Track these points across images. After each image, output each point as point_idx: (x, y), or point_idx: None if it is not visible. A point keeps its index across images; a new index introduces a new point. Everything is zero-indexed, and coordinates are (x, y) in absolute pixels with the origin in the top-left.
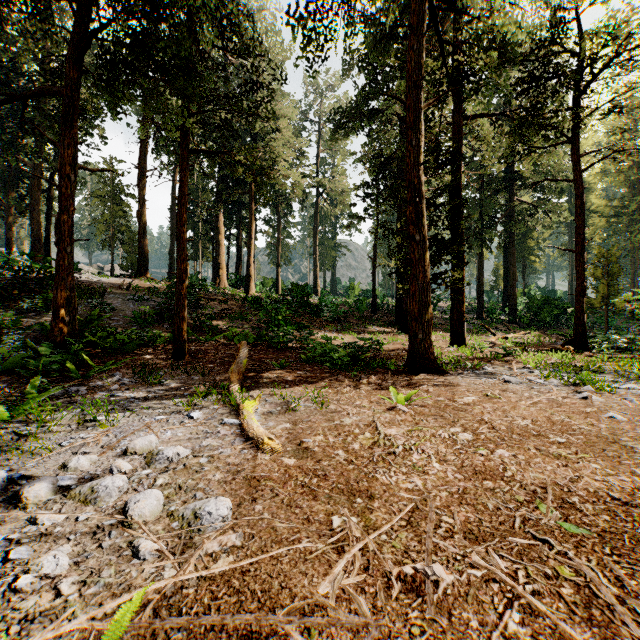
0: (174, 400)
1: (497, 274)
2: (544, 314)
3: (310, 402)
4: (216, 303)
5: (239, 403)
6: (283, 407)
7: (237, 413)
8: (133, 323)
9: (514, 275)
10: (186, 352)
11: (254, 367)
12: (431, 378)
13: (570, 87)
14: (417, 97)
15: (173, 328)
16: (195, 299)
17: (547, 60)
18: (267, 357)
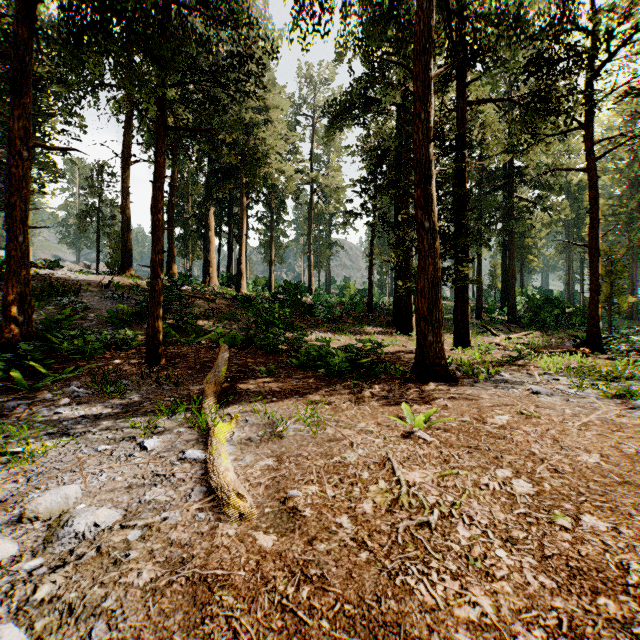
0: (131, 420)
1: (494, 273)
2: (544, 314)
3: (301, 423)
4: (203, 302)
5: (210, 426)
6: (267, 431)
7: (206, 440)
8: (108, 323)
9: (513, 274)
10: (162, 356)
11: (238, 374)
12: (445, 388)
13: (584, 68)
14: (426, 63)
15: (147, 329)
16: (178, 297)
17: (558, 40)
18: (255, 361)
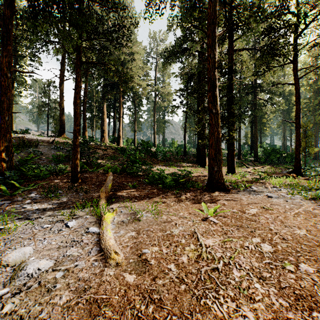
0: (61, 211)
1: (246, 136)
2: (272, 157)
3: (150, 213)
4: (101, 150)
5: (102, 215)
6: (131, 217)
7: (100, 222)
8: (52, 161)
9: (256, 137)
10: (79, 178)
11: (117, 187)
12: (223, 194)
13: (293, 33)
14: (213, 29)
15: (71, 164)
16: (88, 148)
17: (280, 18)
18: (126, 181)
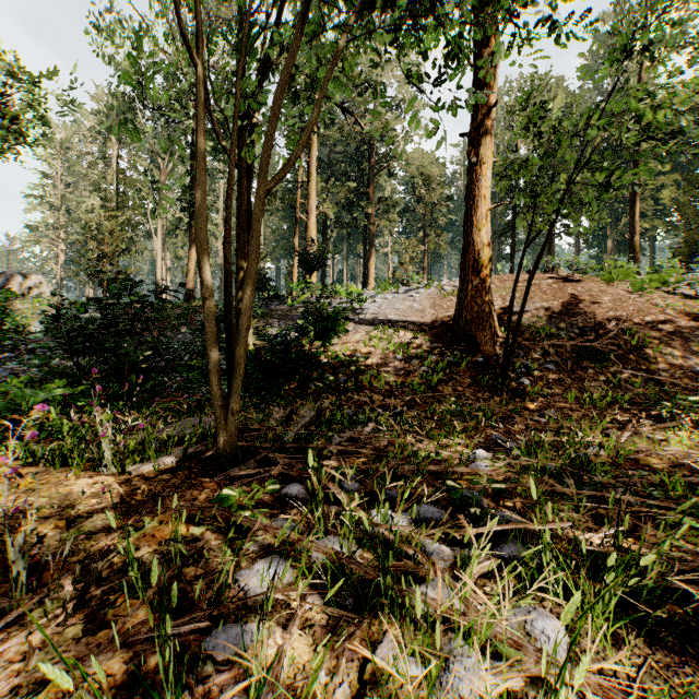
0: None
1: None
2: None
3: None
4: None
5: None
6: None
7: None
8: None
9: None
10: None
11: None
12: None
13: None
14: (632, 195)
15: None
16: None
17: None
18: None
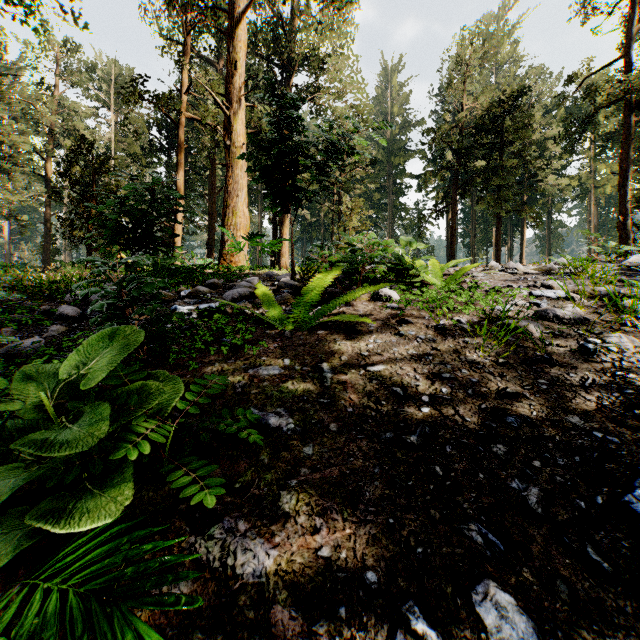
0: None
1: None
2: None
3: None
4: None
5: None
6: None
7: None
8: None
9: None
10: None
11: None
12: None
13: None
14: (623, 171)
15: None
16: None
17: None
18: None
